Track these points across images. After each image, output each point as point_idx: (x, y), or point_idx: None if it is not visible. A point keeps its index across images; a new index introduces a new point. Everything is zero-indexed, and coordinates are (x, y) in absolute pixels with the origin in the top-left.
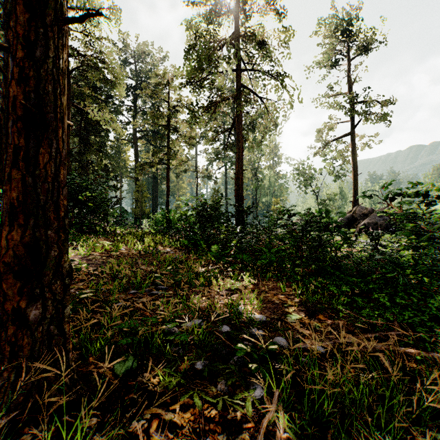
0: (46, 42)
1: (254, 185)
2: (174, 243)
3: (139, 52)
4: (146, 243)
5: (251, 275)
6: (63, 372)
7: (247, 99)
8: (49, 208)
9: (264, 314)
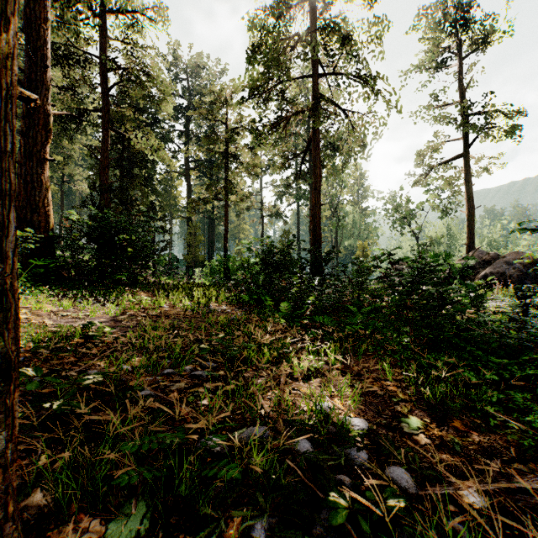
0: None
1: (333, 224)
2: (233, 298)
3: (192, 65)
4: (195, 299)
5: (338, 347)
6: None
7: (326, 113)
8: None
9: (363, 416)
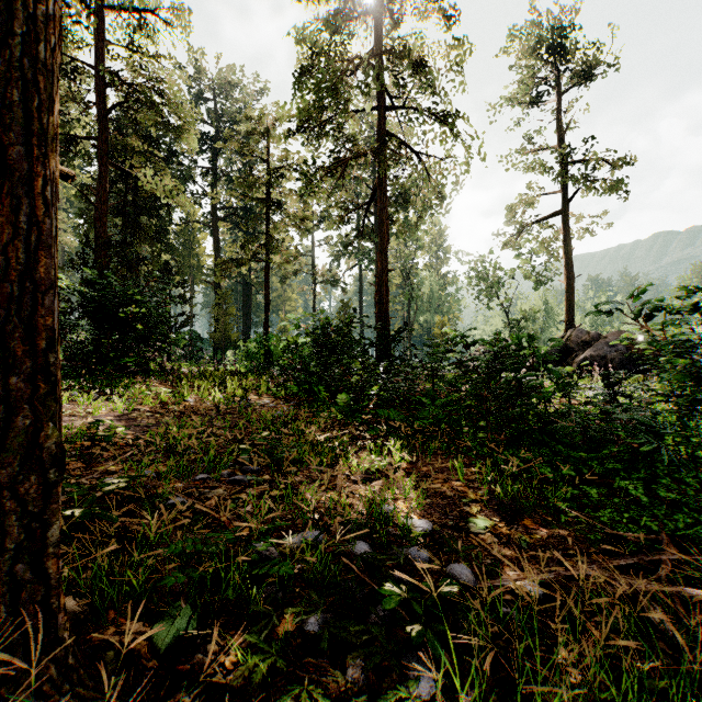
0: (9, 7)
1: (405, 295)
2: (277, 389)
3: (221, 81)
4: (229, 390)
5: (405, 445)
6: (34, 664)
7: (396, 155)
8: (15, 333)
9: (428, 518)
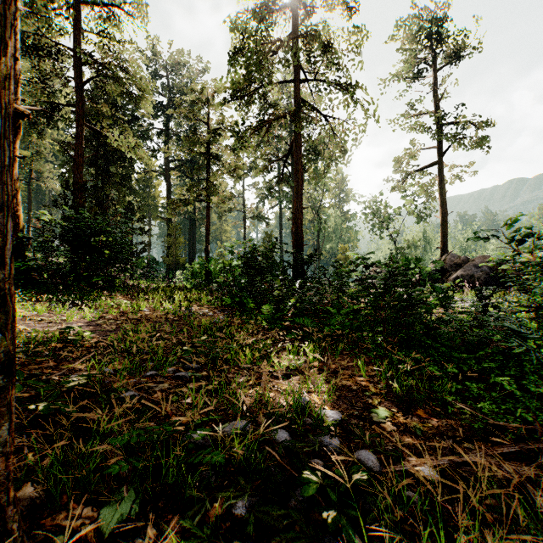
0: None
1: (315, 227)
2: (215, 301)
3: (172, 62)
4: (176, 302)
5: (317, 347)
6: None
7: (308, 118)
8: None
9: (338, 408)
